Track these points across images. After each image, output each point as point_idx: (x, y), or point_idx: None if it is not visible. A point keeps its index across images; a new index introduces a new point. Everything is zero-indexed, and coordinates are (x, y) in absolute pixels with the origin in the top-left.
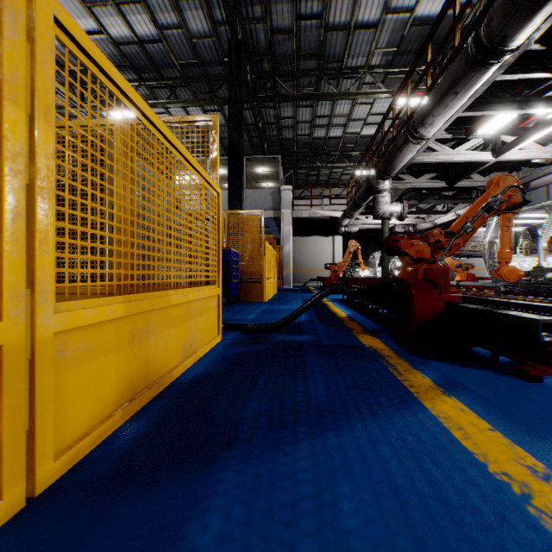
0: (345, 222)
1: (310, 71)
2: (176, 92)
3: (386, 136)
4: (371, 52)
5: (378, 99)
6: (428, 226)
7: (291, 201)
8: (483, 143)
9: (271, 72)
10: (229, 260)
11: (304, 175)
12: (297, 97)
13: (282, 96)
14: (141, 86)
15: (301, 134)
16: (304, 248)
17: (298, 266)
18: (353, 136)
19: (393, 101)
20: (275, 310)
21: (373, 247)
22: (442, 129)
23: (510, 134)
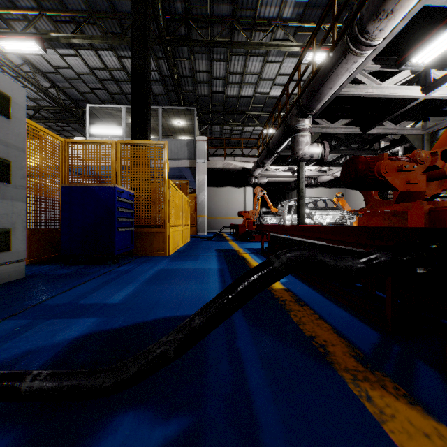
0: (257, 173)
1: (223, 18)
2: (84, 31)
3: (291, 99)
4: (284, 1)
5: (286, 58)
6: (328, 178)
7: (206, 151)
8: (407, 82)
9: (184, 16)
10: (113, 201)
11: (219, 133)
12: (211, 43)
13: (196, 41)
14: (44, 19)
15: (215, 90)
16: (218, 198)
17: (213, 215)
18: (262, 97)
19: (313, 34)
20: (173, 274)
21: (277, 199)
22: (392, 35)
23: (445, 64)
